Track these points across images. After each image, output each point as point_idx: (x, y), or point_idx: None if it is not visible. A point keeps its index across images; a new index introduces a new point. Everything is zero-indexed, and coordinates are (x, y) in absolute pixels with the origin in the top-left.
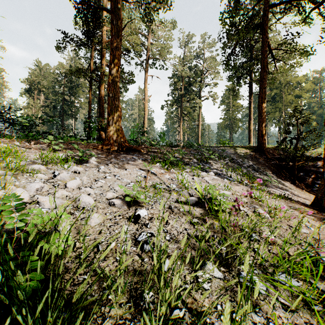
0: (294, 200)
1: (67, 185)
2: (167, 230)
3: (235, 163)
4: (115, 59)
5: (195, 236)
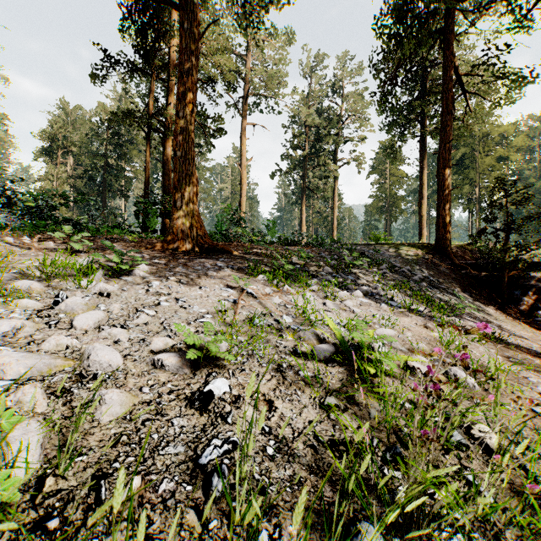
0: (510, 343)
1: (74, 322)
2: (270, 427)
3: (399, 273)
4: (186, 90)
5: (332, 442)
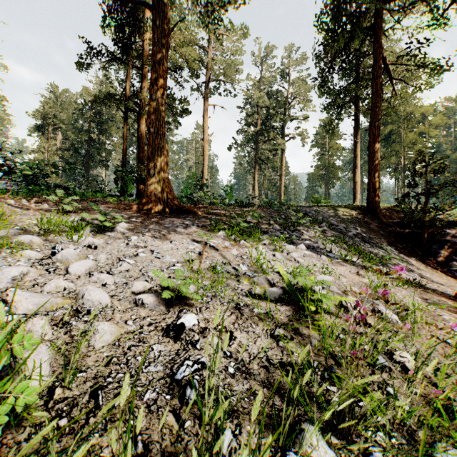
0: (428, 288)
1: (69, 269)
2: (231, 352)
3: (336, 230)
4: (158, 77)
5: (281, 364)
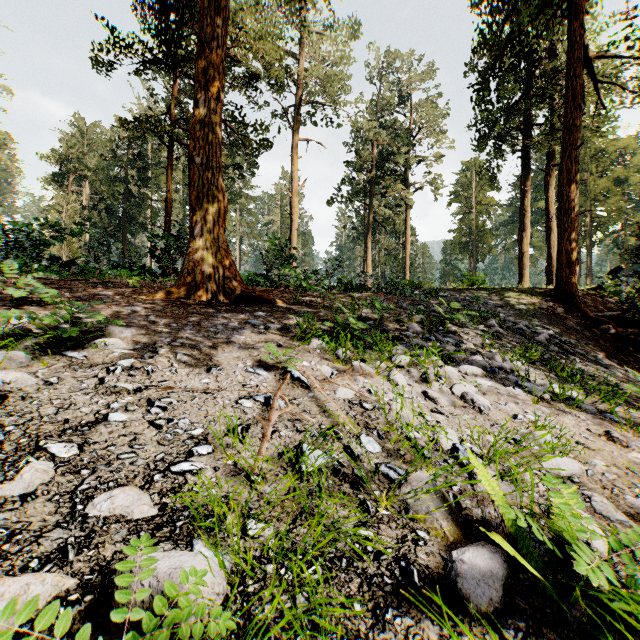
0: None
1: None
2: None
3: (514, 331)
4: (208, 68)
5: None
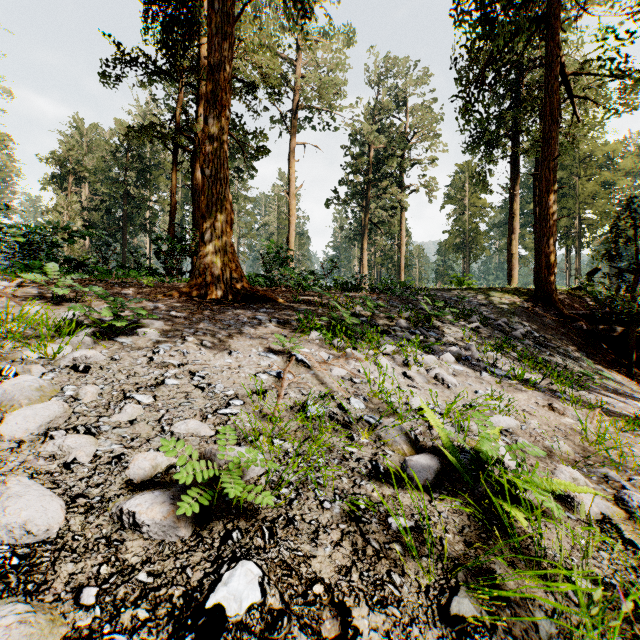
0: None
1: (1, 426)
2: None
3: (494, 327)
4: (217, 89)
5: None
